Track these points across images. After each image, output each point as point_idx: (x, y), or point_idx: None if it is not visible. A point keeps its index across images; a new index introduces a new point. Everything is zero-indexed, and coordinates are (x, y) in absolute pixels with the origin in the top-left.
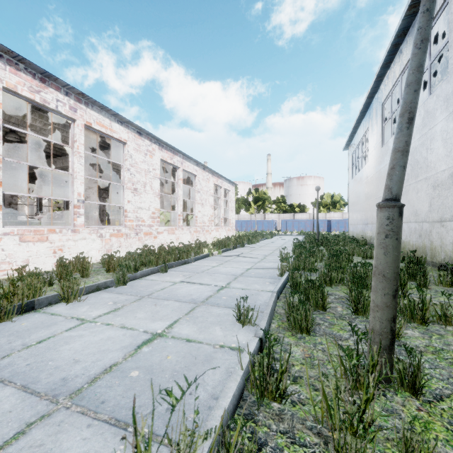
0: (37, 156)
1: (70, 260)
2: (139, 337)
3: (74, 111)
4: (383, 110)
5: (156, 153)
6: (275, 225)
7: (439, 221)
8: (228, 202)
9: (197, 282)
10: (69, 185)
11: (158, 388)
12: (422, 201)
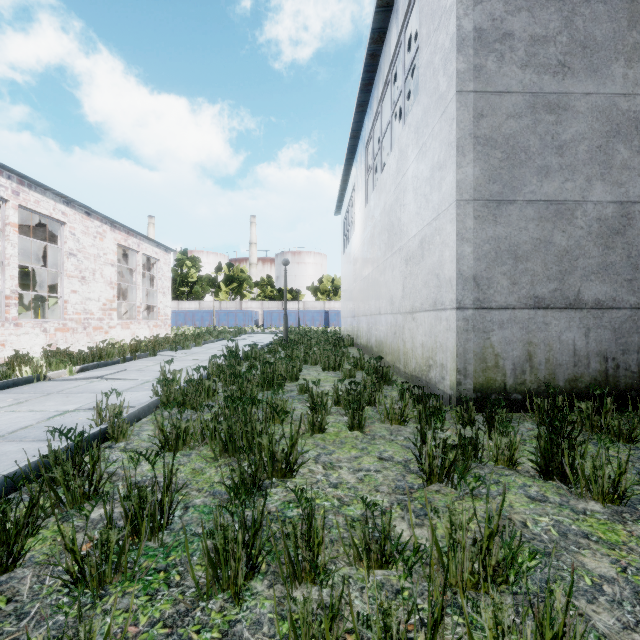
0: None
1: None
2: None
3: None
4: (368, 155)
5: None
6: (256, 318)
7: (411, 311)
8: (156, 278)
9: None
10: None
11: None
12: (397, 282)
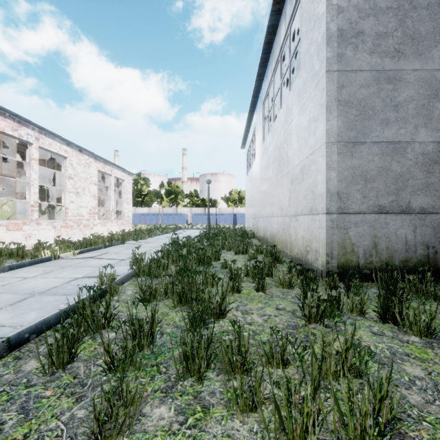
0: None
1: None
2: None
3: None
4: (264, 109)
5: None
6: (187, 219)
7: (294, 215)
8: (122, 192)
9: None
10: None
11: None
12: (285, 195)
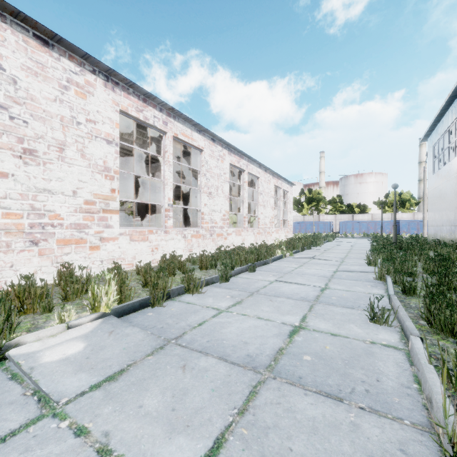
0: (122, 166)
1: (169, 257)
2: (283, 328)
3: (166, 125)
4: None
5: (226, 157)
6: (332, 227)
7: None
8: (286, 203)
9: (293, 281)
10: (139, 191)
11: (340, 372)
12: None
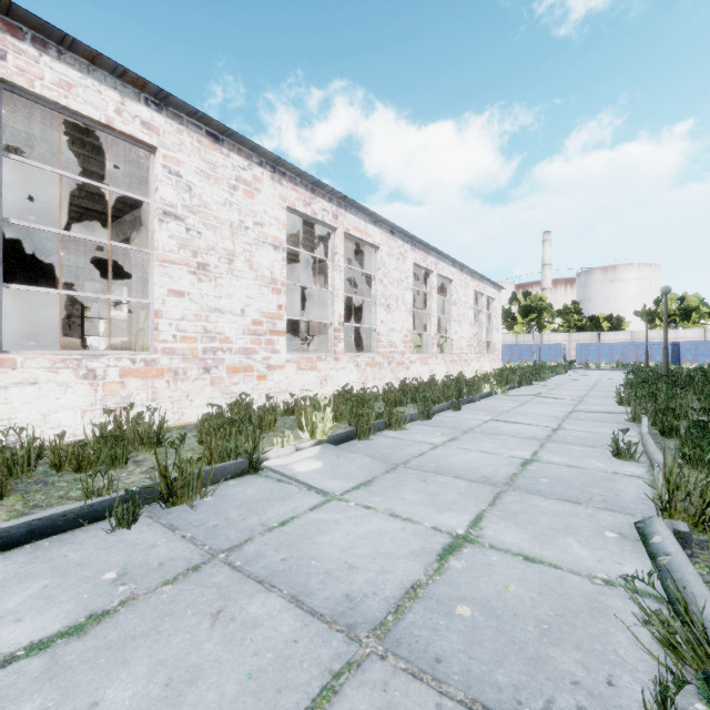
0: None
1: (347, 391)
2: (513, 460)
3: (336, 218)
4: None
5: (408, 255)
6: (563, 352)
7: None
8: (491, 316)
9: (515, 421)
10: None
11: (579, 489)
12: None
